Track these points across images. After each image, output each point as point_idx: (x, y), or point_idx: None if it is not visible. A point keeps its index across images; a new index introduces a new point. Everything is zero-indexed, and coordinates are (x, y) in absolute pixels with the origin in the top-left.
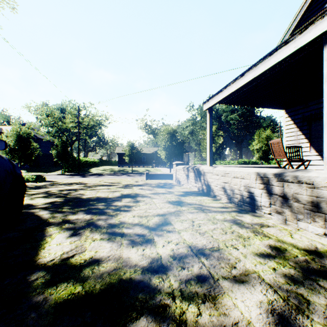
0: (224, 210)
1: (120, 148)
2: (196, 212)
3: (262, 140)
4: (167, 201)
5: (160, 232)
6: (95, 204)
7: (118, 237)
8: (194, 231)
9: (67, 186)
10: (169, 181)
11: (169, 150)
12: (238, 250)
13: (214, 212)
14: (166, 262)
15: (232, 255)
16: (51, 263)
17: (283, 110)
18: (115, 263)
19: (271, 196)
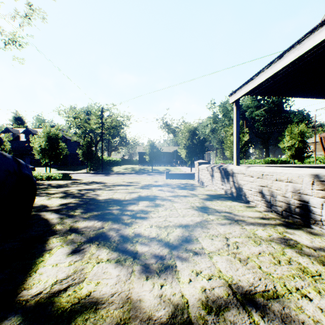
0: (264, 222)
1: (141, 148)
2: (228, 223)
3: (294, 136)
4: (190, 206)
5: (184, 254)
6: (110, 208)
7: (129, 259)
8: (232, 256)
9: (86, 186)
10: (191, 181)
11: (190, 149)
12: (312, 302)
13: (253, 225)
14: (196, 318)
15: (306, 313)
16: (34, 301)
17: None
18: (120, 311)
19: None
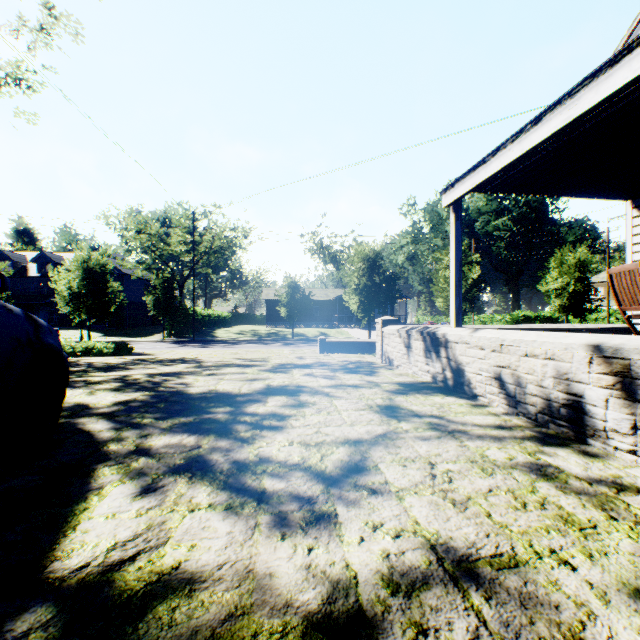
0: (503, 434)
1: (270, 292)
2: (436, 437)
3: (568, 270)
4: (366, 405)
5: (352, 493)
6: (212, 409)
7: (250, 504)
8: (439, 496)
9: (164, 367)
10: (368, 357)
11: (367, 293)
12: (576, 572)
13: (482, 440)
14: (371, 603)
15: (563, 591)
16: (76, 579)
17: (628, 200)
18: (234, 594)
19: (638, 407)
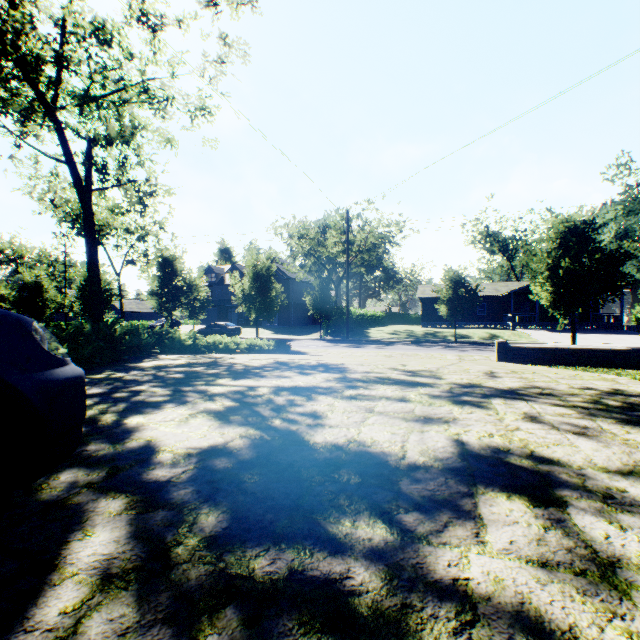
0: None
1: (426, 289)
2: None
3: None
4: None
5: None
6: (339, 526)
7: None
8: None
9: (299, 376)
10: (628, 382)
11: (570, 282)
12: None
13: None
14: None
15: None
16: None
17: None
18: None
19: None
